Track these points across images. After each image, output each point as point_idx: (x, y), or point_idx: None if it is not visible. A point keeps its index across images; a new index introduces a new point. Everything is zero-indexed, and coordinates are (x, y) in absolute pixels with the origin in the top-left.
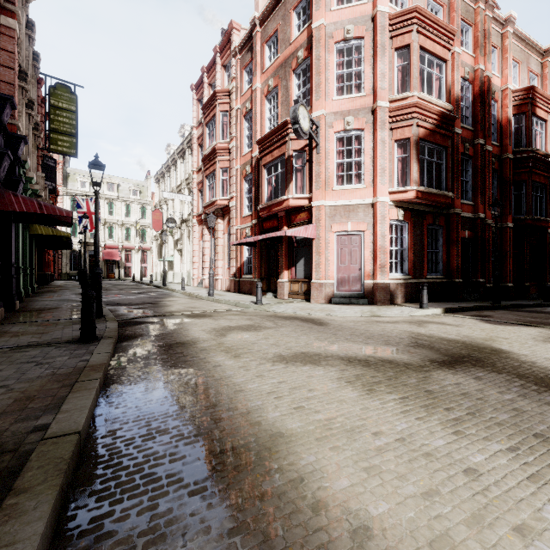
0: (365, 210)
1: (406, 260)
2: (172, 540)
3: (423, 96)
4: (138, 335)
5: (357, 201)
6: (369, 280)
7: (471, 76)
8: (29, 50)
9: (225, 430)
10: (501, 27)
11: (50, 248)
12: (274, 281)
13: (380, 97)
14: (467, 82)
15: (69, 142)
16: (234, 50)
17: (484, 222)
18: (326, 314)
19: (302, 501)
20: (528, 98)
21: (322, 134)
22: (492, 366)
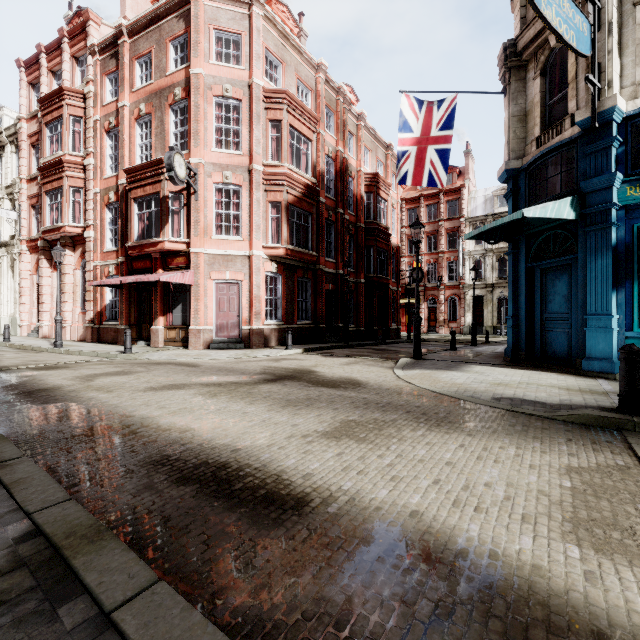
0: (243, 261)
1: (280, 308)
2: (90, 448)
3: (292, 168)
4: None
5: (235, 252)
6: (246, 326)
7: (334, 155)
8: None
9: (110, 421)
10: (357, 120)
11: None
12: (147, 328)
13: (255, 160)
14: (331, 160)
15: None
16: (91, 46)
17: (343, 277)
18: (202, 359)
19: (159, 430)
20: (374, 181)
21: (201, 182)
22: (299, 379)
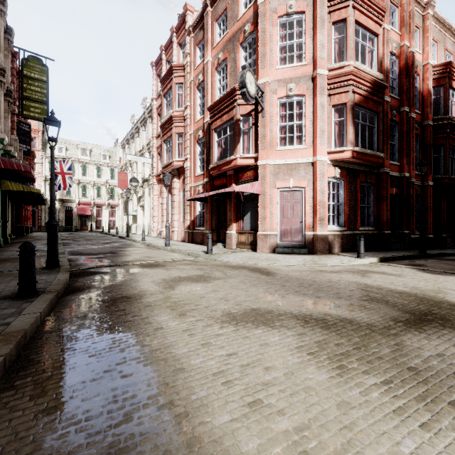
0: (306, 168)
1: (342, 214)
2: None
3: (358, 65)
4: (86, 287)
5: (298, 160)
6: (309, 232)
7: (397, 51)
8: (1, 23)
9: None
10: (422, 10)
11: (26, 204)
12: (223, 232)
13: (319, 66)
14: (394, 57)
15: (40, 108)
16: (188, 29)
17: (408, 180)
18: (271, 264)
19: None
20: (445, 72)
21: (267, 99)
22: None
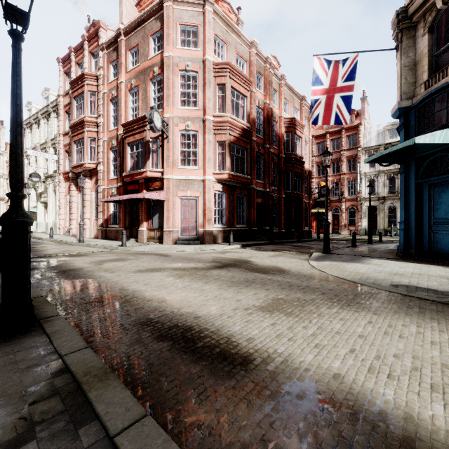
0: (199, 183)
1: (224, 216)
2: (100, 311)
3: (233, 117)
4: (33, 268)
5: (193, 177)
6: (201, 228)
7: (262, 106)
8: None
9: (113, 292)
10: (279, 80)
11: None
12: (136, 230)
13: (207, 113)
14: (261, 110)
15: None
16: (101, 45)
17: (269, 193)
18: (171, 251)
19: (144, 300)
20: (292, 124)
21: (171, 130)
22: (239, 266)
